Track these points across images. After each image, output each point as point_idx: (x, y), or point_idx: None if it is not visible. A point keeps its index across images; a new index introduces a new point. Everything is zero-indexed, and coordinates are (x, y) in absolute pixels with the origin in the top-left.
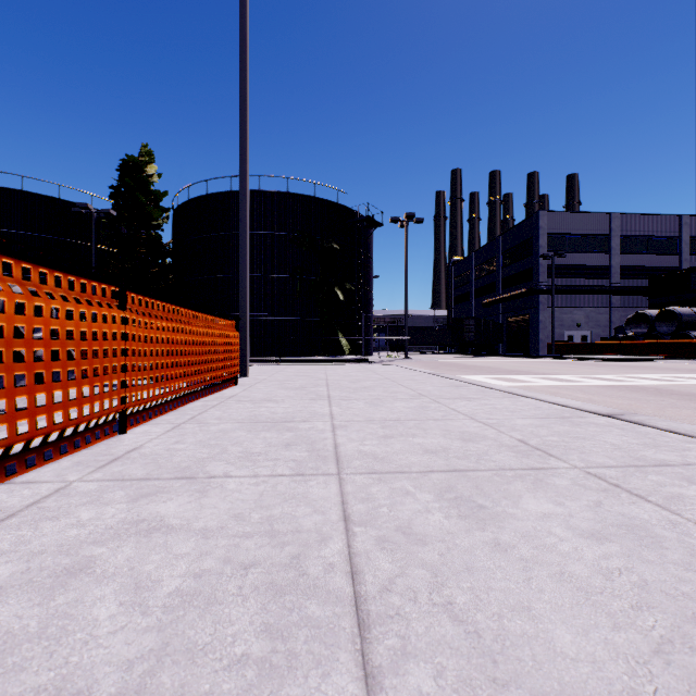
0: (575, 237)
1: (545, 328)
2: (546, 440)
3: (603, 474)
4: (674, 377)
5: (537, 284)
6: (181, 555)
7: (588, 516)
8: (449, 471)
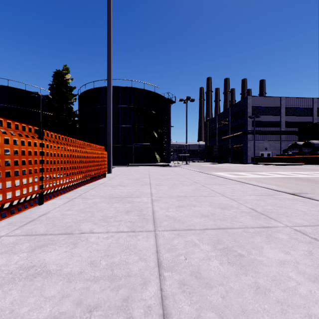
0: (264, 108)
1: (250, 150)
2: (265, 209)
3: (304, 231)
4: (314, 173)
5: (247, 130)
6: (49, 297)
7: (308, 262)
8: (217, 229)
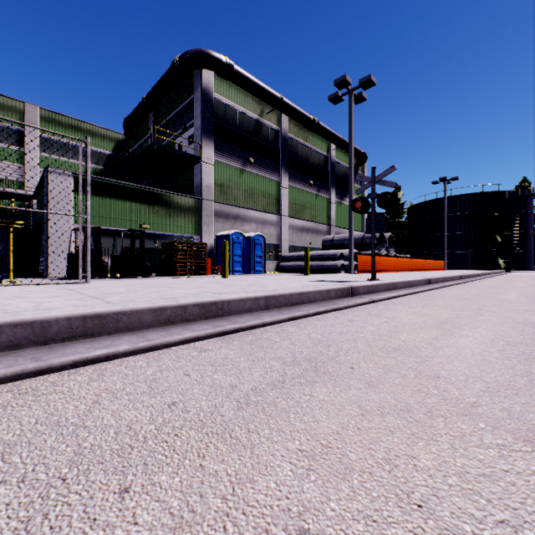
0: None
1: None
2: None
3: None
4: None
5: None
6: None
7: None
8: None
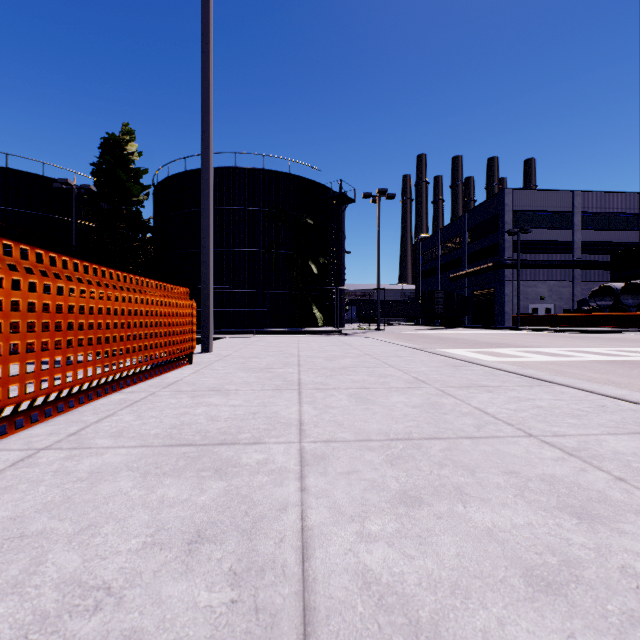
0: (539, 214)
1: (510, 301)
2: None
3: None
4: None
5: (503, 259)
6: None
7: None
8: None
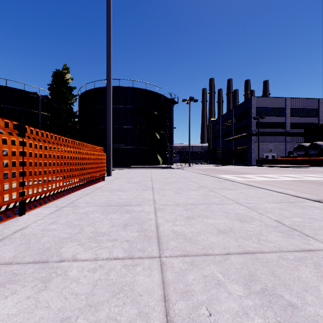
0: (269, 109)
1: (255, 152)
2: (294, 221)
3: None
4: None
5: (251, 131)
6: None
7: None
8: (243, 253)
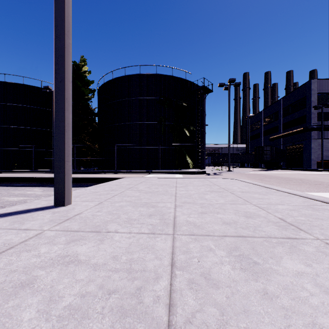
0: None
1: (315, 152)
2: None
3: None
4: None
5: (310, 125)
6: None
7: None
8: None
